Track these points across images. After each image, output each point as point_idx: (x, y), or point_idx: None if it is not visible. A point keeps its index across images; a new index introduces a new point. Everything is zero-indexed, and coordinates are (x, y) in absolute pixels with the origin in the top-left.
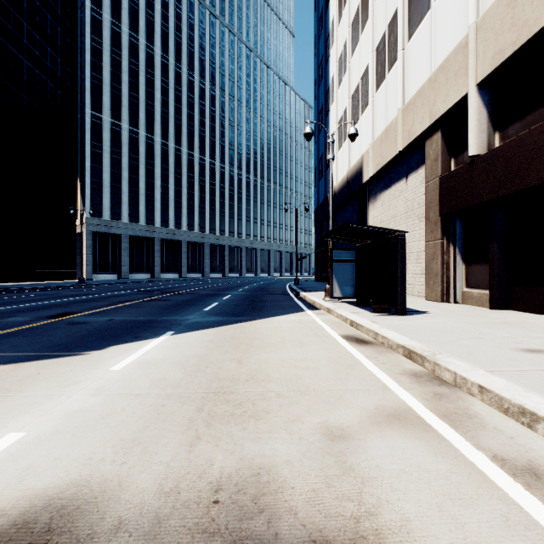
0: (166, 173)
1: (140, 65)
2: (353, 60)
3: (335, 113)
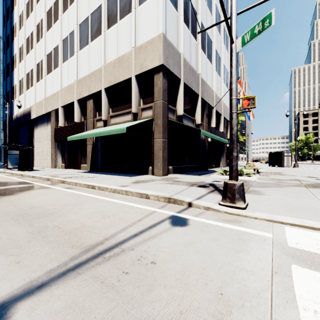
0: None
1: None
2: (27, 58)
3: (17, 75)
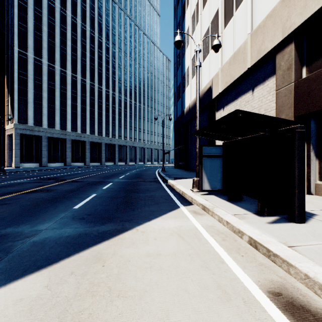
0: (75, 96)
1: (56, 21)
2: (204, 12)
3: (189, 53)
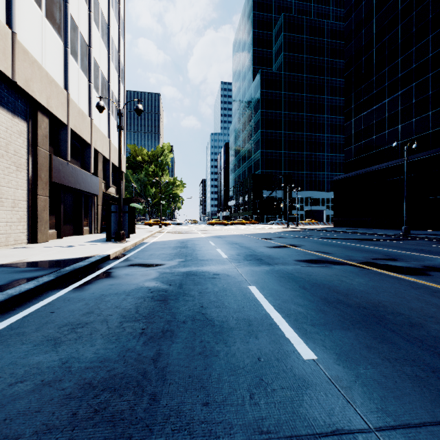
0: None
1: None
2: None
3: None
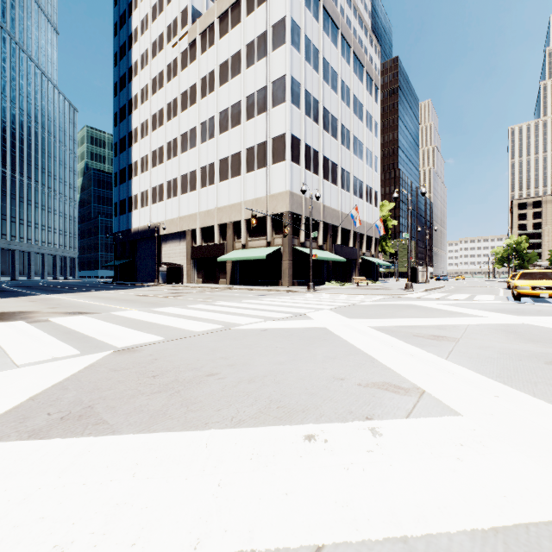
0: None
1: None
2: (153, 171)
3: (139, 186)
